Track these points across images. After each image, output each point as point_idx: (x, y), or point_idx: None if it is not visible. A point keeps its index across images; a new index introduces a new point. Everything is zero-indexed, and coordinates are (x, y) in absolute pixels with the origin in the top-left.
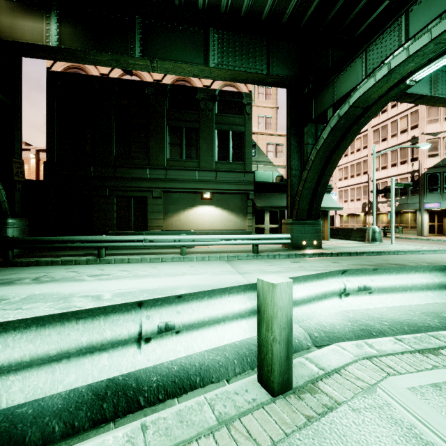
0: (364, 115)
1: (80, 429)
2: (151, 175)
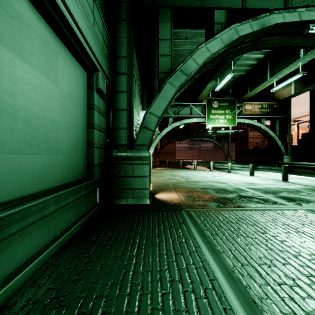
0: None
1: None
2: None
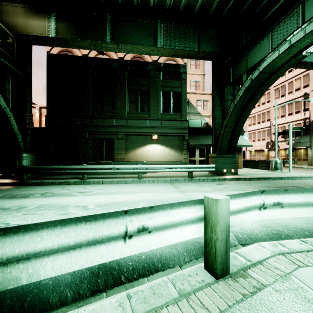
0: (270, 78)
1: (84, 296)
2: (116, 123)
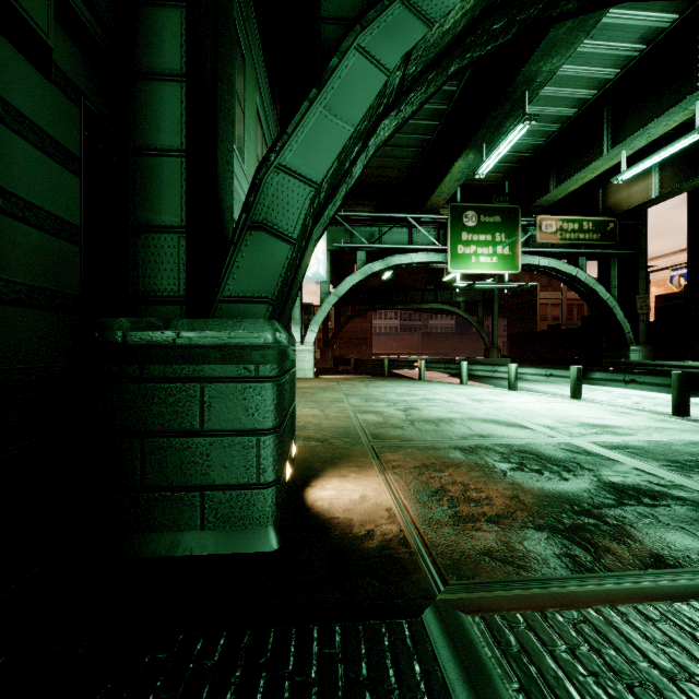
0: None
1: None
2: None
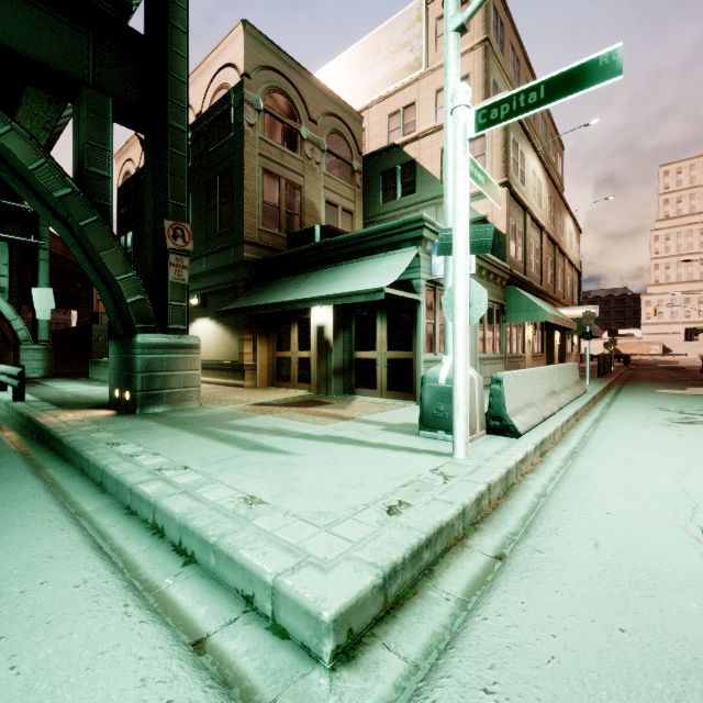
0: None
1: None
2: None
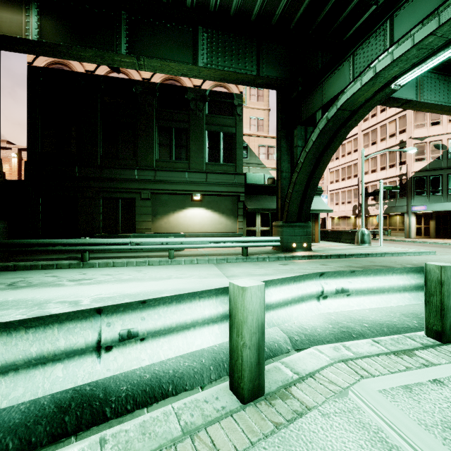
0: (351, 118)
1: (37, 445)
2: (139, 176)
